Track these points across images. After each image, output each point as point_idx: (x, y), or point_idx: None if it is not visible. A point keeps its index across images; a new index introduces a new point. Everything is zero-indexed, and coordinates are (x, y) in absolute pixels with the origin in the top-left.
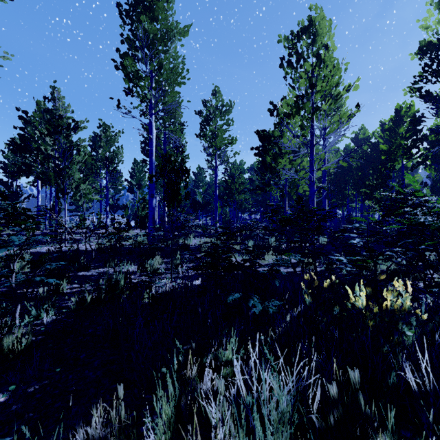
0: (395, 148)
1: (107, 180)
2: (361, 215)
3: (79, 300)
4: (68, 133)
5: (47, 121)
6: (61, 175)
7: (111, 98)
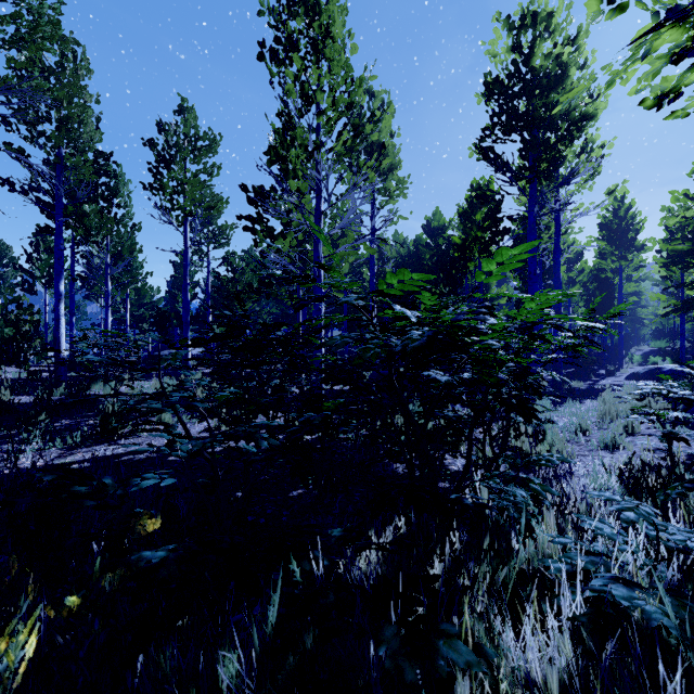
0: (471, 243)
1: None
2: None
3: None
4: None
5: None
6: None
7: None
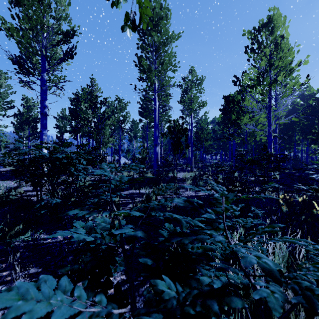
0: None
1: (120, 134)
2: (307, 156)
3: (134, 206)
4: (100, 106)
5: (89, 99)
6: (99, 133)
7: (131, 84)
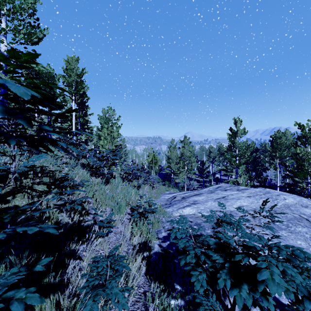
0: None
1: None
2: None
3: None
4: None
5: None
6: None
7: None
